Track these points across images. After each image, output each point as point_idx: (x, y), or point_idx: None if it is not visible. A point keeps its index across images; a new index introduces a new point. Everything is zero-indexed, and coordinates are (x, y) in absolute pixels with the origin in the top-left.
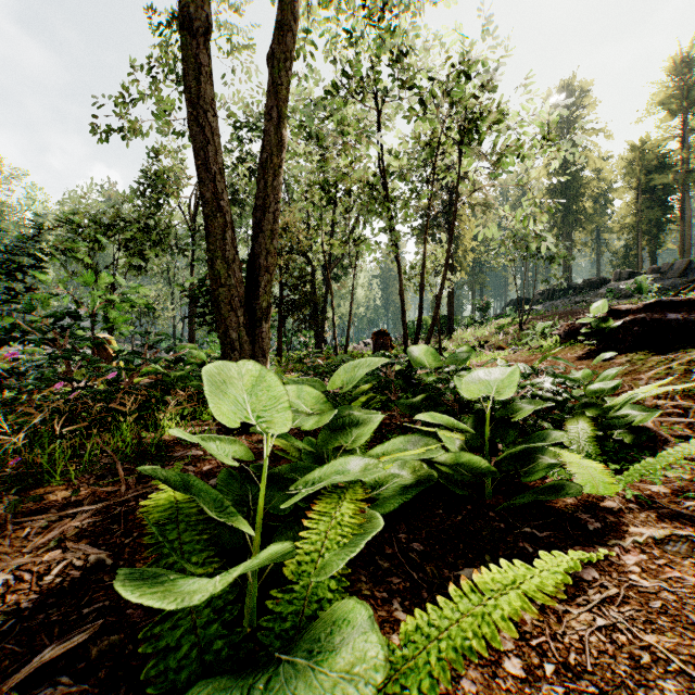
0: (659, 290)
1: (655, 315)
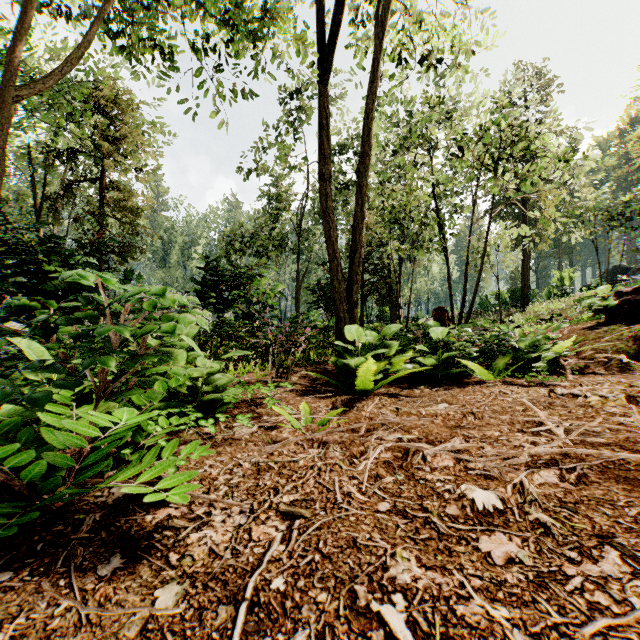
0: None
1: (636, 297)
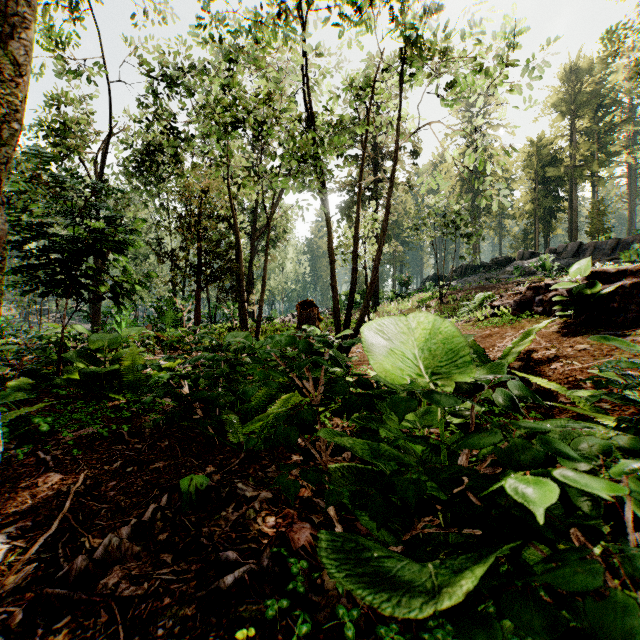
0: (557, 268)
1: None
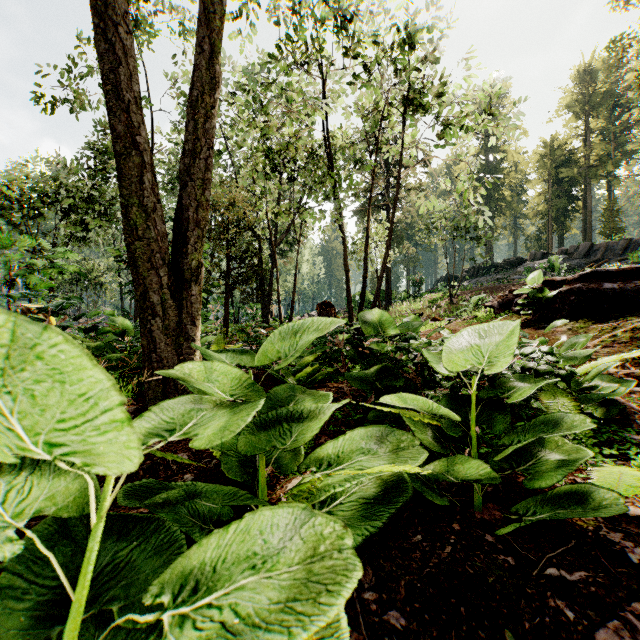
0: (568, 269)
1: (592, 285)
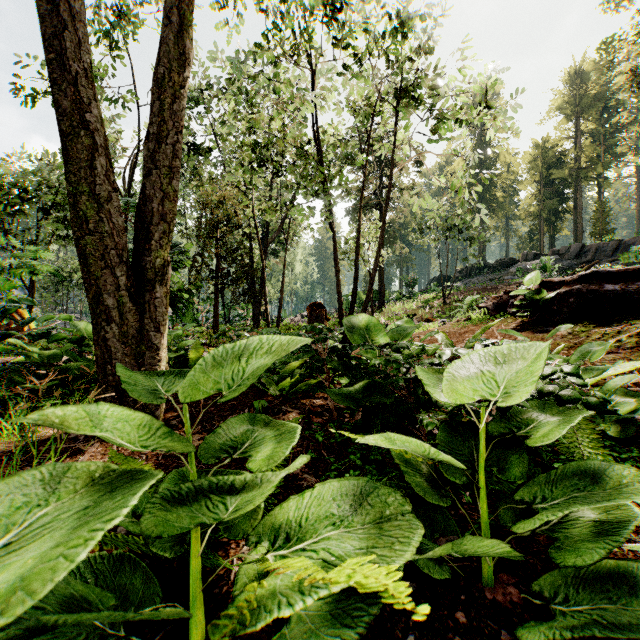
0: (559, 270)
1: (592, 286)
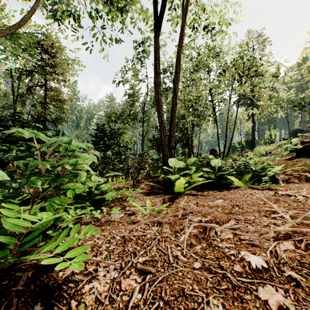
0: None
1: None
